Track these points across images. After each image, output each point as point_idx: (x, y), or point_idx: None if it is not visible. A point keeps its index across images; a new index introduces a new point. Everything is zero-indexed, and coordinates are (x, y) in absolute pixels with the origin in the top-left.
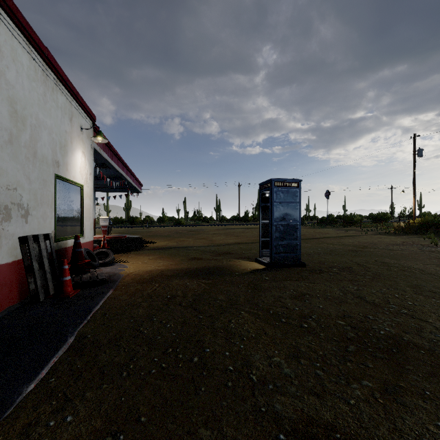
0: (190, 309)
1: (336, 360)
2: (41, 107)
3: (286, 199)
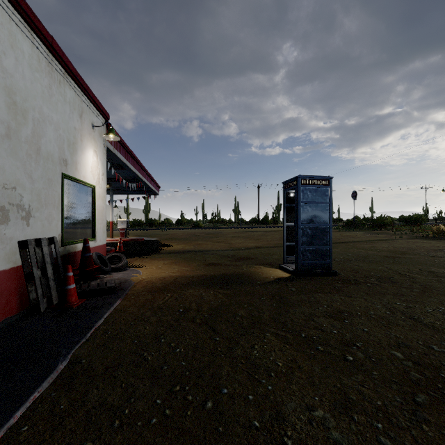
0: (205, 328)
1: (405, 419)
2: (46, 100)
3: (314, 199)
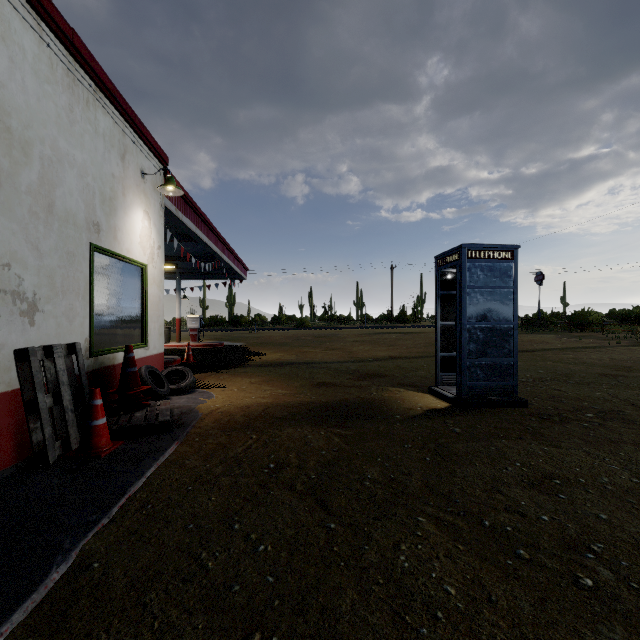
0: (311, 502)
1: None
2: (63, 129)
3: (489, 282)
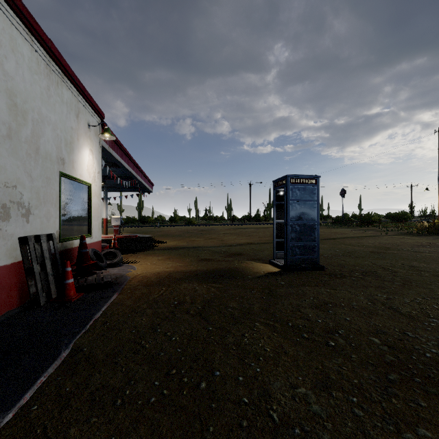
0: (199, 319)
1: (377, 394)
2: (44, 101)
3: (303, 197)
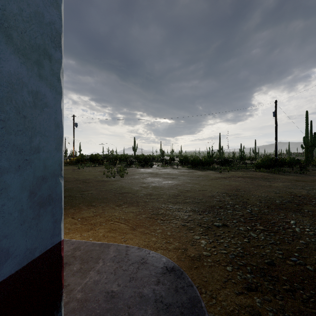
0: None
1: None
2: None
3: None
